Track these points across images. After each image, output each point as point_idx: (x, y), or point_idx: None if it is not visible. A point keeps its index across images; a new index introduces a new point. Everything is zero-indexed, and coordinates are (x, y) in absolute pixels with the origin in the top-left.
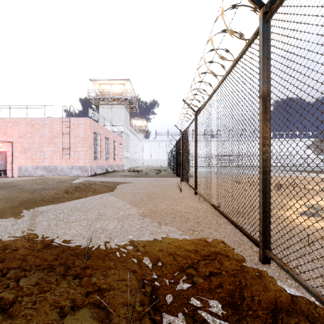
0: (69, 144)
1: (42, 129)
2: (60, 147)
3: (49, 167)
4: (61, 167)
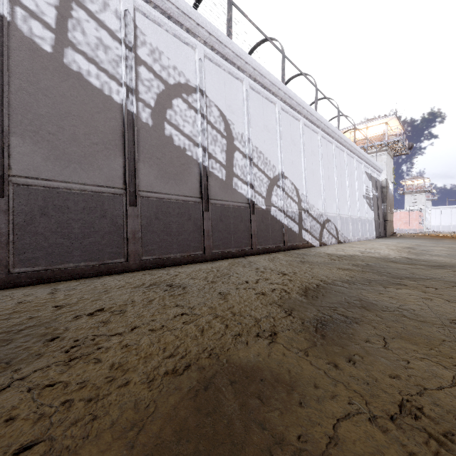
0: (409, 221)
1: (396, 216)
2: (404, 222)
3: (399, 230)
4: (404, 229)
